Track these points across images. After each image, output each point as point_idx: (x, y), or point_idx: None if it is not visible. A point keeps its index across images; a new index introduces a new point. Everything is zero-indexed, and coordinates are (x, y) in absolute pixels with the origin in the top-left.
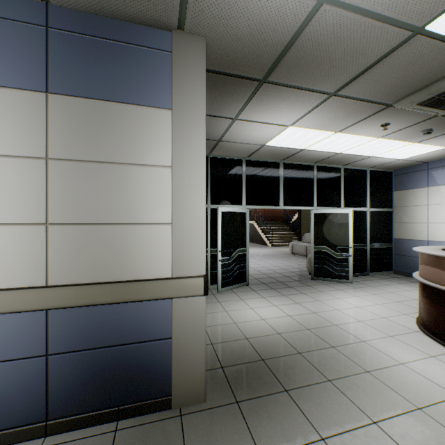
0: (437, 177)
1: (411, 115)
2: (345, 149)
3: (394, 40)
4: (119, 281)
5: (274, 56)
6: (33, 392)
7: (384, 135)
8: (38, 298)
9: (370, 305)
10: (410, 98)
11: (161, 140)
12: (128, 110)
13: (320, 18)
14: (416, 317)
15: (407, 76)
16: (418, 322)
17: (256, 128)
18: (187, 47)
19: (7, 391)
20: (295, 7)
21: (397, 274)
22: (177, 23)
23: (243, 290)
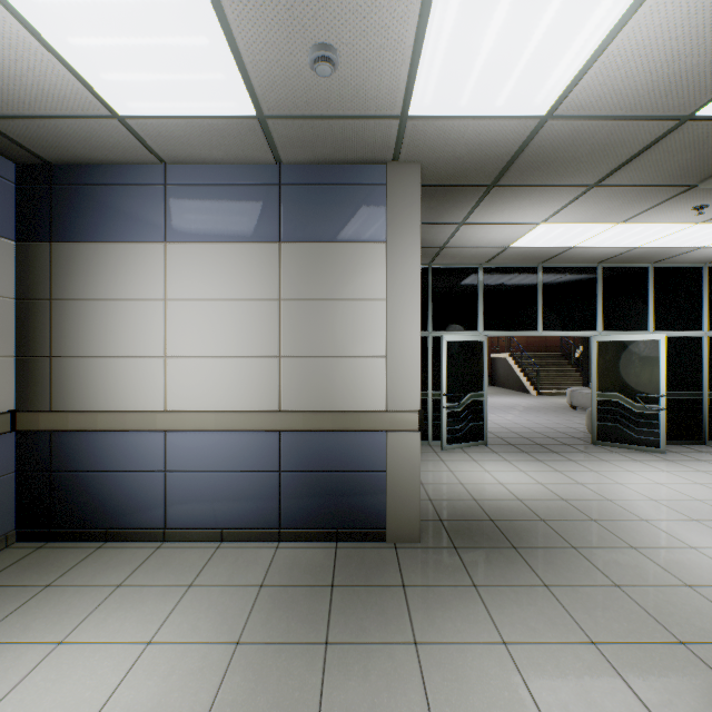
0: None
1: None
2: (645, 241)
3: (657, 130)
4: (338, 410)
5: (501, 165)
6: (270, 502)
7: (709, 219)
8: (274, 420)
9: (681, 483)
10: None
11: (376, 273)
12: (346, 248)
13: (548, 130)
14: None
15: (700, 155)
16: None
17: (492, 231)
18: (401, 177)
19: (252, 497)
20: (515, 128)
21: None
22: (392, 158)
23: (478, 450)
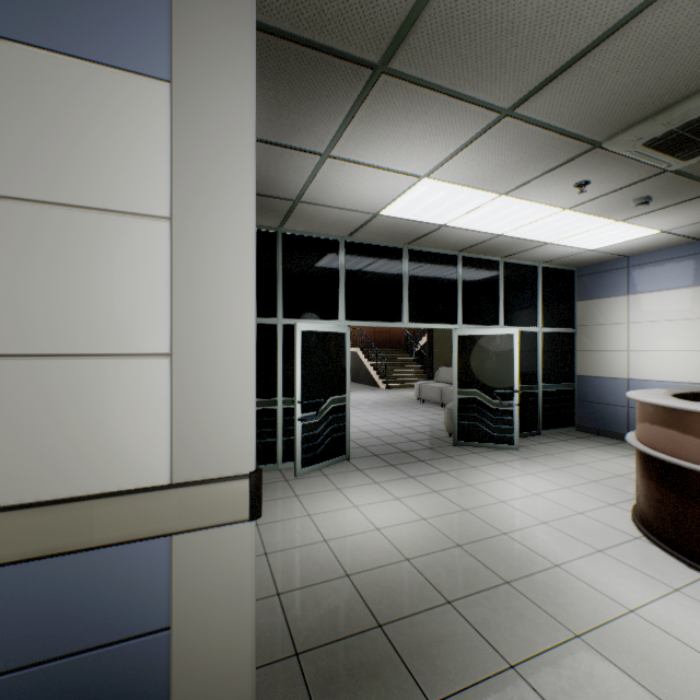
0: (642, 280)
1: (626, 168)
2: (511, 227)
3: None
4: (19, 504)
5: (405, 4)
6: None
7: (576, 205)
8: None
9: (553, 490)
10: (635, 131)
11: (144, 152)
12: (52, 68)
13: None
14: (629, 509)
15: (640, 81)
16: (637, 521)
17: (364, 179)
18: None
19: None
20: None
21: (582, 432)
22: None
23: (341, 470)
